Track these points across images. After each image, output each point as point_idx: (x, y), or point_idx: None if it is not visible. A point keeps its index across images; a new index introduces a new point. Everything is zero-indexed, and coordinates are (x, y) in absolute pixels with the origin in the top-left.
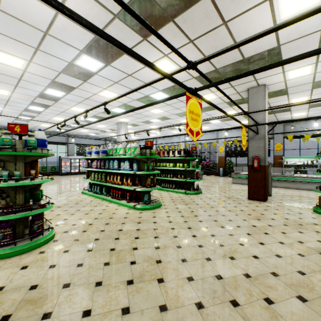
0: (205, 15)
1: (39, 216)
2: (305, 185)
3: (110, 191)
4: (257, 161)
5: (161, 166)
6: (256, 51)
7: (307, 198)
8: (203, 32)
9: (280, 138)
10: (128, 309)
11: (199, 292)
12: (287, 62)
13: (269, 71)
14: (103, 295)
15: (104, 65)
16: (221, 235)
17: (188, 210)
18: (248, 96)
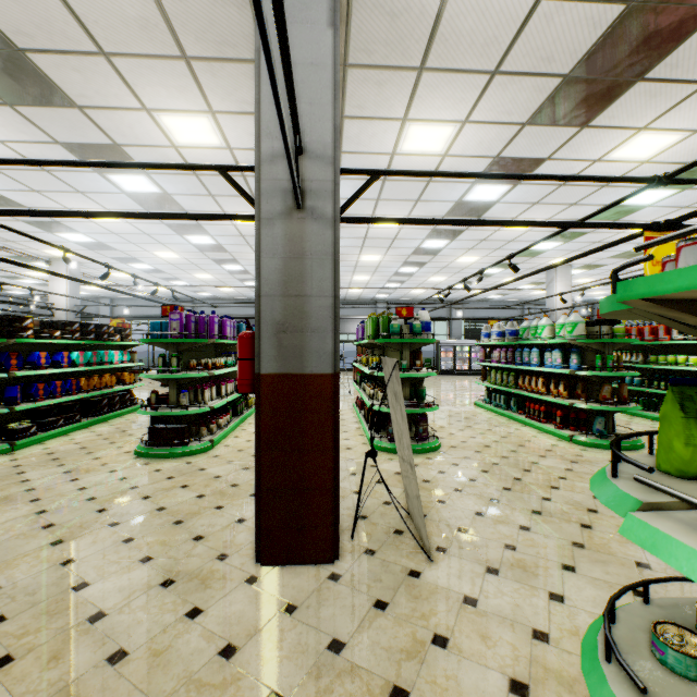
0: None
1: (424, 418)
2: None
3: (524, 406)
4: None
5: (659, 363)
6: None
7: None
8: None
9: None
10: (528, 528)
11: (651, 557)
12: None
13: None
14: (498, 509)
15: (509, 188)
16: None
17: None
18: None
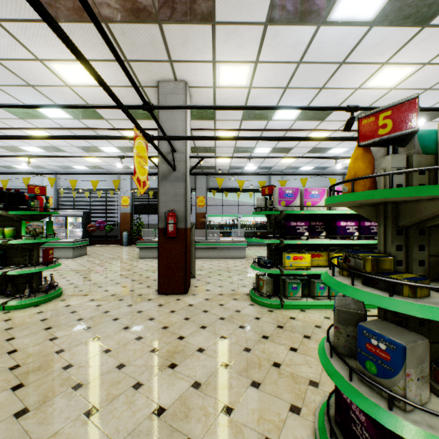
0: None
1: None
2: (231, 252)
3: None
4: (173, 220)
5: None
6: None
7: (236, 272)
8: None
9: (203, 190)
10: None
11: None
12: None
13: (193, 48)
14: None
15: None
16: None
17: None
18: (158, 95)
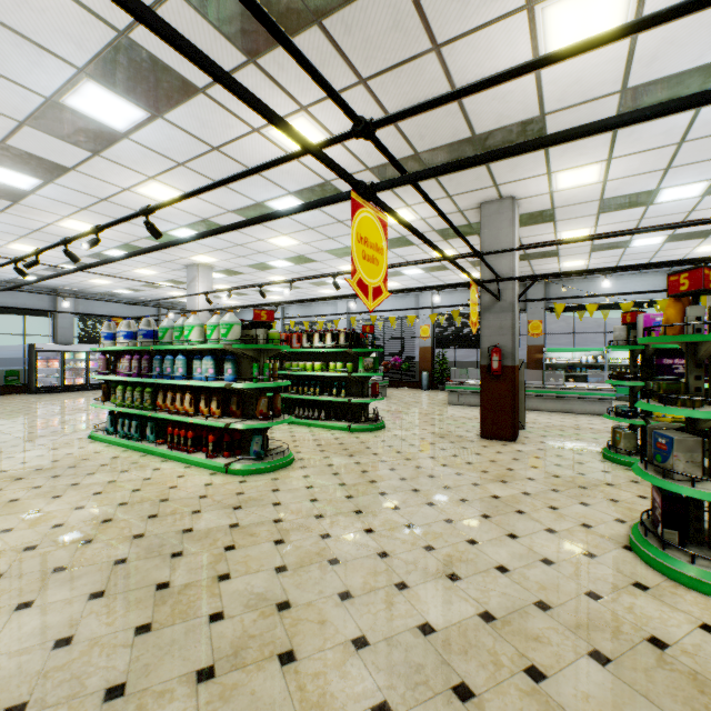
0: (394, 21)
1: None
2: (584, 405)
3: (165, 431)
4: (498, 357)
5: (293, 369)
6: (498, 123)
7: (589, 431)
8: (390, 64)
9: (538, 310)
10: None
11: (382, 676)
12: (574, 136)
13: (522, 170)
14: None
15: (146, 117)
16: (428, 524)
17: (355, 470)
18: (480, 218)
